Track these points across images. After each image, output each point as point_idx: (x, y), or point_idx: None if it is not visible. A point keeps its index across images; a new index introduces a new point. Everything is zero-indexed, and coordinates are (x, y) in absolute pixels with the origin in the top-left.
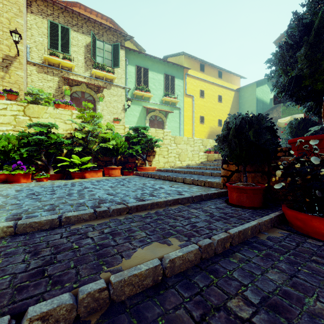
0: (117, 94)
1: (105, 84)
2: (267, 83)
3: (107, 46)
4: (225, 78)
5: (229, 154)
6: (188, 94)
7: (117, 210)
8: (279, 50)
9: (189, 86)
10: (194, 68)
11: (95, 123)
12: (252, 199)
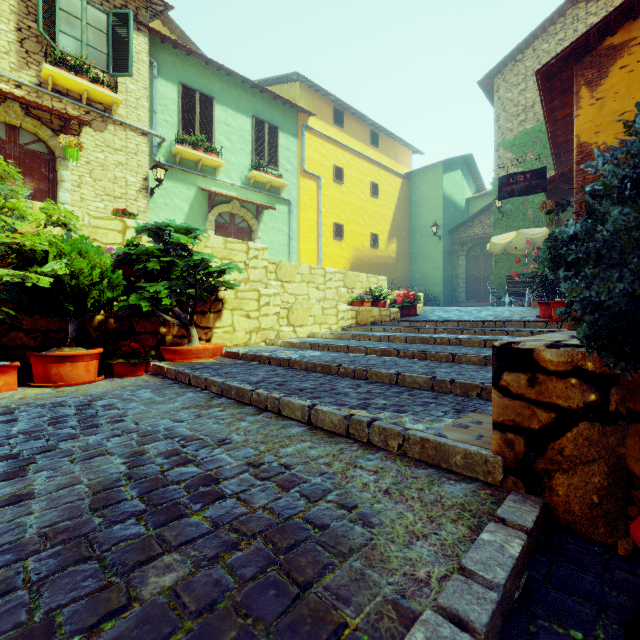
0: (124, 148)
1: (86, 115)
2: (461, 168)
3: (94, 13)
4: (383, 147)
5: None
6: (309, 172)
7: None
8: None
9: (310, 153)
10: (322, 116)
11: None
12: None
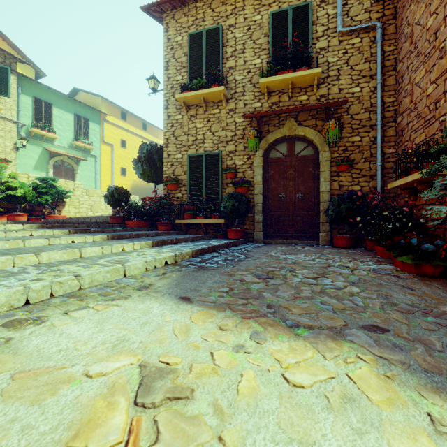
0: (4, 129)
1: None
2: None
3: None
4: (150, 131)
5: (109, 203)
6: (107, 142)
7: (53, 222)
8: (139, 157)
9: (107, 133)
10: (114, 115)
11: (1, 173)
12: (118, 221)
